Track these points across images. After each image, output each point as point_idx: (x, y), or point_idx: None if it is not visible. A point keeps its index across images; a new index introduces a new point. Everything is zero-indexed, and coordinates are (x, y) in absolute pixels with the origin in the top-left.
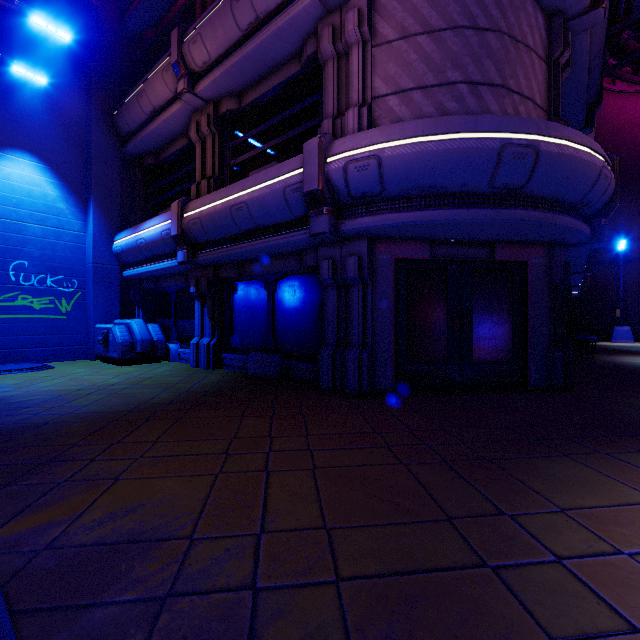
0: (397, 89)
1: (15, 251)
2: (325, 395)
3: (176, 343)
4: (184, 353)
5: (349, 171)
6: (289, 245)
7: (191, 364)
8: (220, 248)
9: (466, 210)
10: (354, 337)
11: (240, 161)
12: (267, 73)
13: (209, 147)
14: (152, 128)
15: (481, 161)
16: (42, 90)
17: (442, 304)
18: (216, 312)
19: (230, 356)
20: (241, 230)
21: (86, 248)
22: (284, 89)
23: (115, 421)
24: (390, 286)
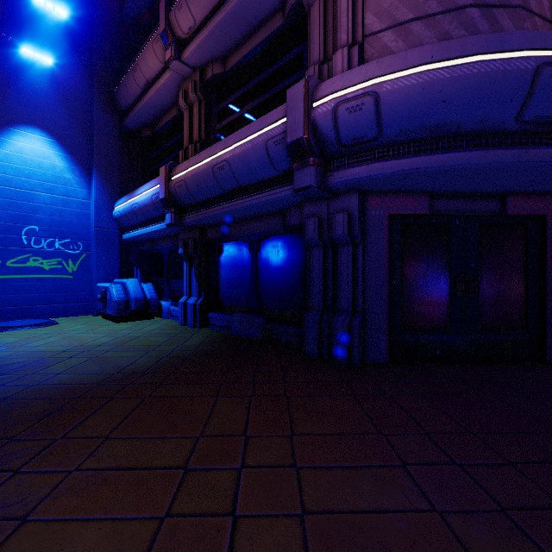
0: (392, 23)
1: (27, 217)
2: (311, 366)
3: (168, 301)
4: (174, 311)
5: (339, 113)
6: (272, 203)
7: (179, 322)
8: (204, 209)
9: (485, 151)
10: (343, 302)
11: (225, 124)
12: (250, 32)
13: (196, 113)
14: (146, 100)
15: (509, 87)
16: (51, 72)
17: (443, 265)
18: (202, 272)
19: (215, 315)
20: (224, 190)
21: (90, 214)
22: (267, 46)
23: (77, 399)
24: (383, 245)
